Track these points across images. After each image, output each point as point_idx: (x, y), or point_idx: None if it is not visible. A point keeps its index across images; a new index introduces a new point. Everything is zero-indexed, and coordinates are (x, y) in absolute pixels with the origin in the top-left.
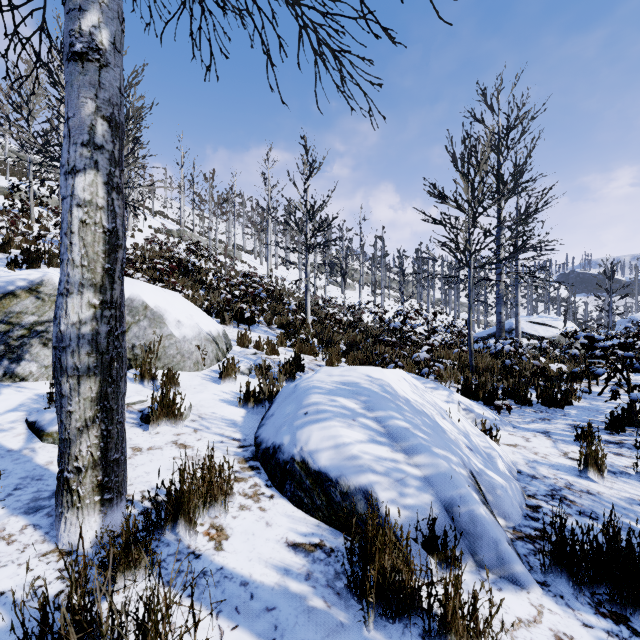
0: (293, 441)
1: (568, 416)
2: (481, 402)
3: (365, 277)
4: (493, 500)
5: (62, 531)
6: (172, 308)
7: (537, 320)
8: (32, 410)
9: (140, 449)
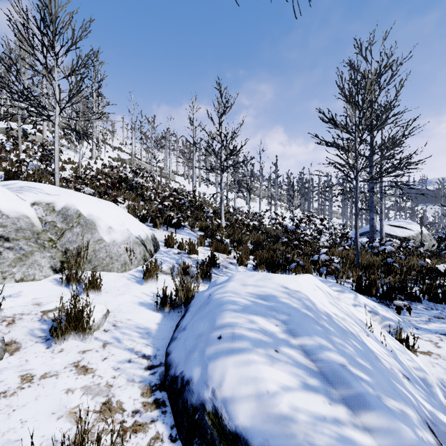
0: (204, 378)
1: None
2: (374, 298)
3: (263, 192)
4: None
5: None
6: (105, 216)
7: (395, 224)
8: None
9: (31, 378)
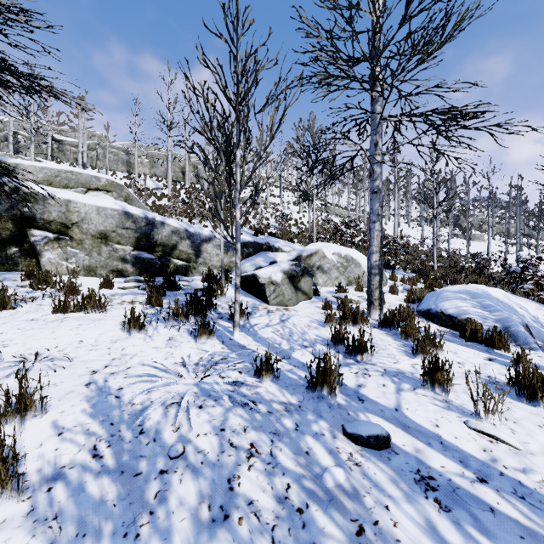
0: (436, 306)
1: None
2: None
3: (497, 227)
4: (537, 336)
5: (371, 314)
6: (361, 259)
7: None
8: (330, 294)
9: None
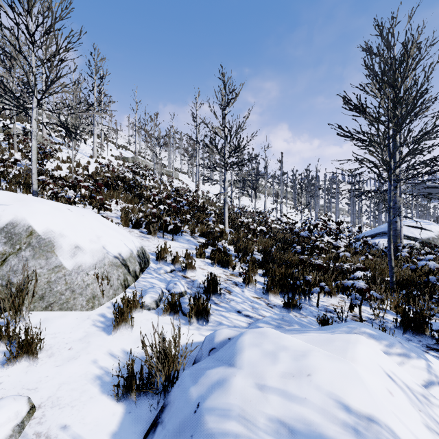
0: None
1: None
2: (429, 341)
3: (268, 190)
4: None
5: None
6: (72, 231)
7: (412, 224)
8: None
9: None
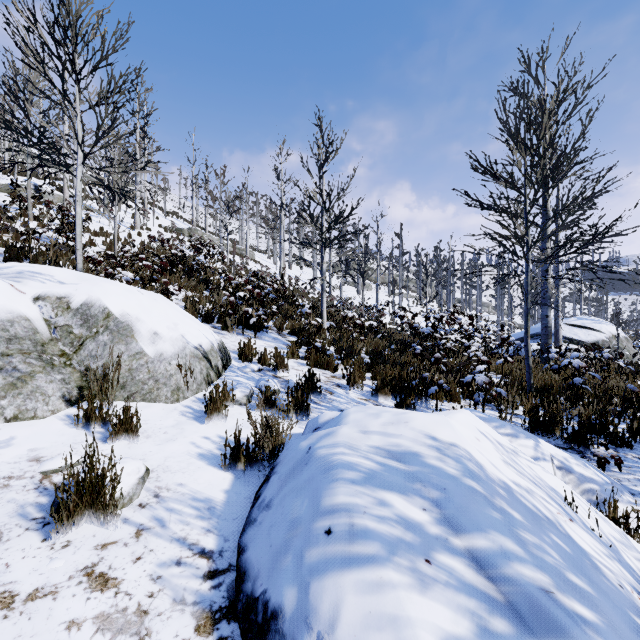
0: (303, 610)
1: None
2: (559, 441)
3: (381, 276)
4: None
5: None
6: (148, 315)
7: (576, 322)
8: None
9: (10, 600)
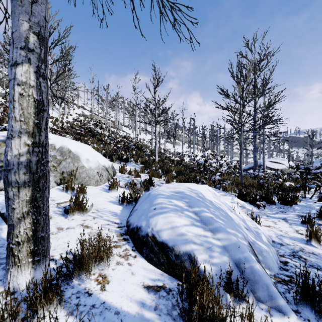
0: (147, 224)
1: (295, 210)
2: (248, 202)
3: (185, 139)
4: (262, 259)
5: (8, 280)
6: (84, 152)
7: (273, 160)
8: (4, 206)
9: (62, 228)
